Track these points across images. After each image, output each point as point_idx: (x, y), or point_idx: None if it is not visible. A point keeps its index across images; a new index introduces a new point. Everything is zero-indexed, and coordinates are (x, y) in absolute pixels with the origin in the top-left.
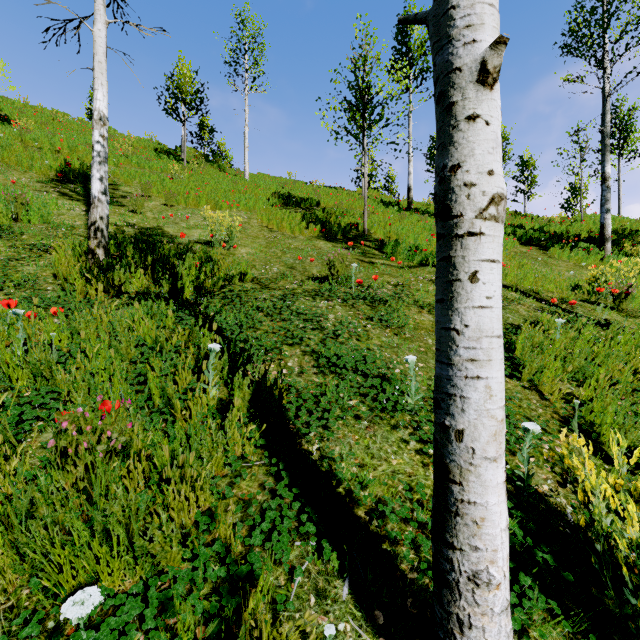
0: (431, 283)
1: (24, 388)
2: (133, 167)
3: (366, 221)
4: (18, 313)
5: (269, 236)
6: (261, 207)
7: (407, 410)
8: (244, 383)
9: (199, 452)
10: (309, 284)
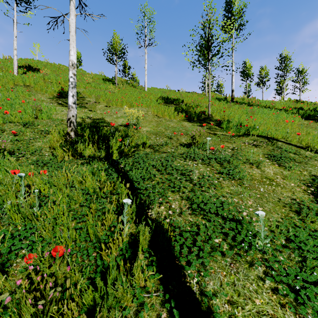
0: (254, 147)
1: (19, 224)
2: (92, 88)
3: (210, 110)
4: (21, 175)
5: (157, 120)
6: (153, 105)
7: (257, 248)
8: (145, 230)
9: (114, 294)
10: (181, 149)
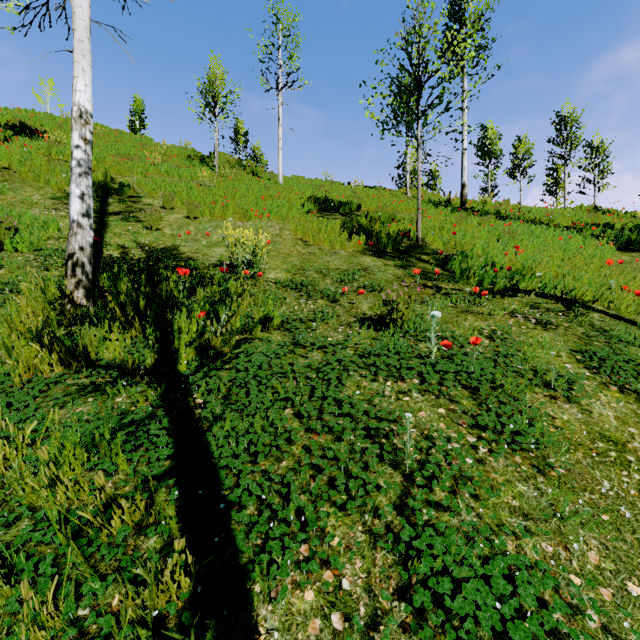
0: (541, 328)
1: None
2: (162, 176)
3: (420, 228)
4: None
5: (304, 252)
6: (295, 215)
7: None
8: None
9: None
10: (361, 335)
